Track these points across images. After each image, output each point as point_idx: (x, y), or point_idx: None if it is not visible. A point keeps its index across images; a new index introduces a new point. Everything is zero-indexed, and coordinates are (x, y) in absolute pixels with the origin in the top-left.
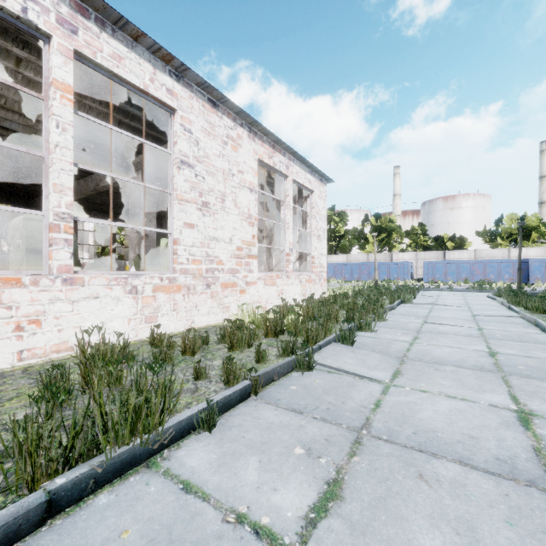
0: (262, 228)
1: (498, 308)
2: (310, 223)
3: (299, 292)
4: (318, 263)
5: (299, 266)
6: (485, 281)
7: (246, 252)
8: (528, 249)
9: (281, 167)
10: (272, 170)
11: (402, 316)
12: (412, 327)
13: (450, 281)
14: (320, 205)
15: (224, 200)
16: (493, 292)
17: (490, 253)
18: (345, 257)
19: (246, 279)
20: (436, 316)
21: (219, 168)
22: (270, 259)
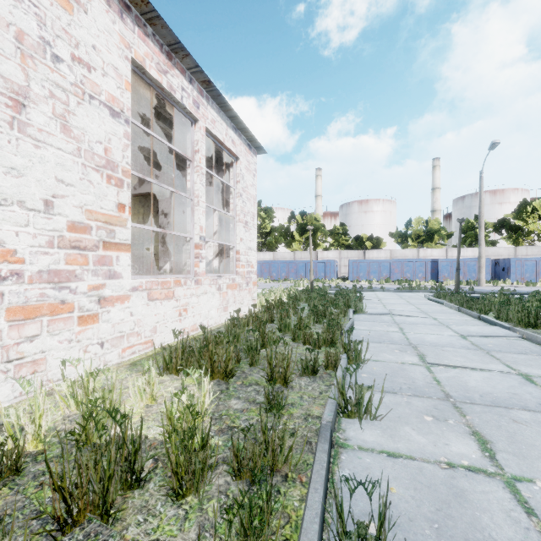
0: (167, 210)
1: (465, 318)
2: (235, 203)
3: (217, 304)
4: (245, 260)
5: (220, 265)
6: (403, 279)
7: (99, 235)
8: (433, 250)
9: (186, 100)
10: (168, 98)
11: (376, 344)
12: (423, 381)
13: (373, 279)
14: (248, 180)
15: (24, 105)
16: (422, 292)
17: (403, 253)
18: (271, 254)
19: (99, 292)
20: (422, 342)
21: (2, 18)
22: (178, 255)
